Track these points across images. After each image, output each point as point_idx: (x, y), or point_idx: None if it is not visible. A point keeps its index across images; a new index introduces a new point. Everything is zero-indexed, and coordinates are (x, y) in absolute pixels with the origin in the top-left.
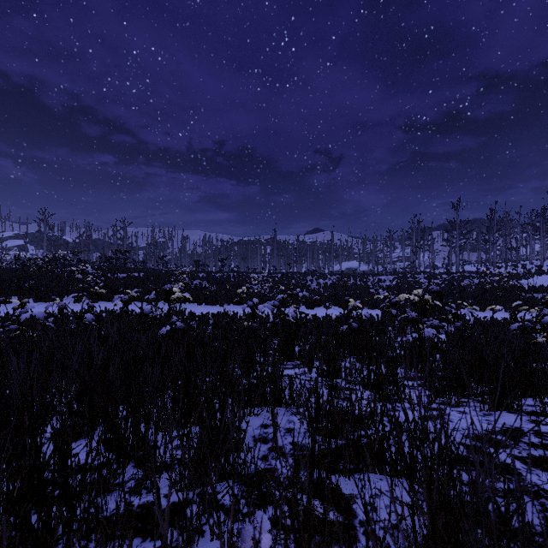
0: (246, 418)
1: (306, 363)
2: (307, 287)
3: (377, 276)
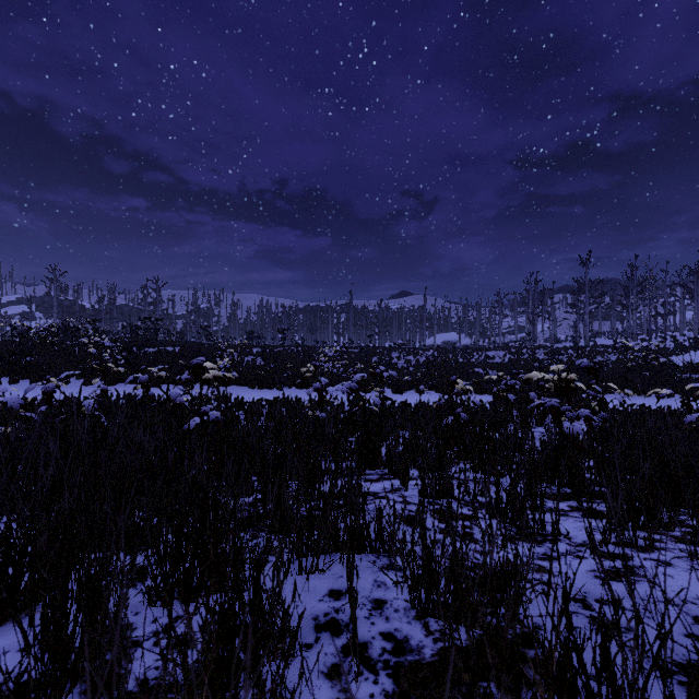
0: (303, 576)
1: (399, 473)
2: (393, 365)
3: (483, 351)
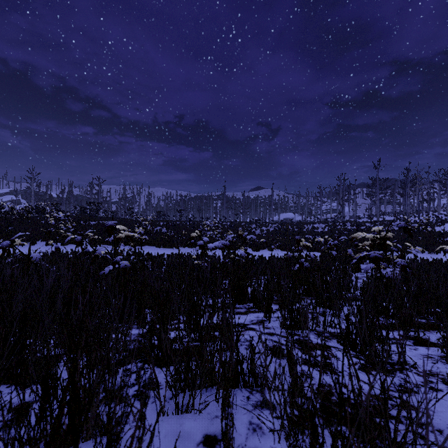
0: (179, 417)
1: (262, 307)
2: (252, 233)
3: (310, 224)
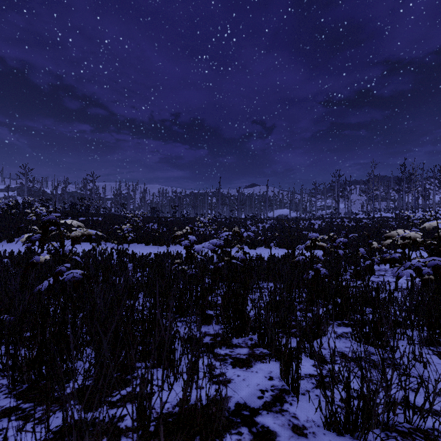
0: None
1: (275, 353)
2: (248, 229)
3: (306, 220)
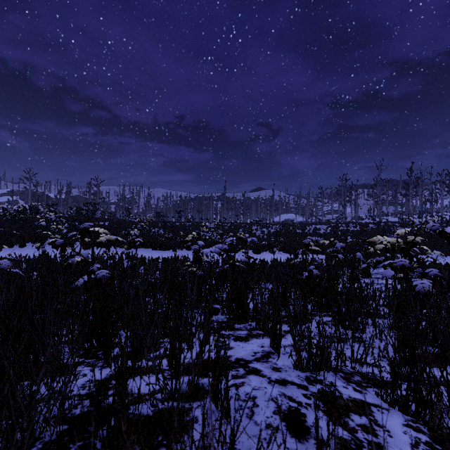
0: None
1: (267, 331)
2: (253, 234)
3: (312, 225)
